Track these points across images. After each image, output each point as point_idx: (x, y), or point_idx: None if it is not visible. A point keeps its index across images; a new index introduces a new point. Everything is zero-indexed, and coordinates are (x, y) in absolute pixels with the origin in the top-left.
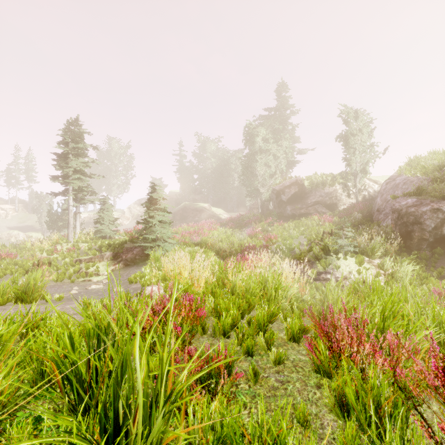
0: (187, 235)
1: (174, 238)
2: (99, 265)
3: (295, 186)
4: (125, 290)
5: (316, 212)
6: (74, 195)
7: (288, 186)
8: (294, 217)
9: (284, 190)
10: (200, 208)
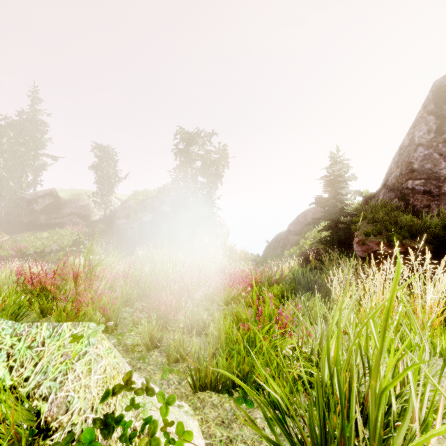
0: None
1: None
2: None
3: (50, 197)
4: None
5: (71, 222)
6: None
7: (42, 196)
8: (49, 226)
9: (37, 199)
10: None
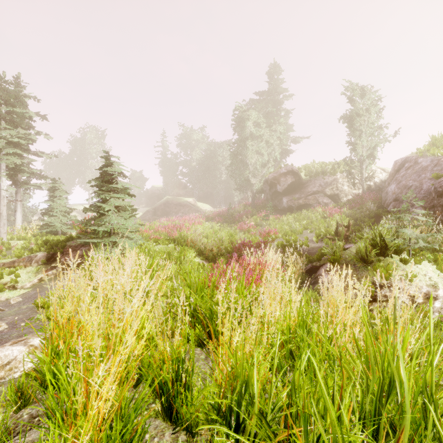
0: (163, 230)
1: (143, 233)
2: (21, 272)
3: (291, 175)
4: (3, 333)
5: (317, 204)
6: (12, 178)
7: (283, 175)
8: (291, 210)
9: (279, 179)
10: (184, 202)
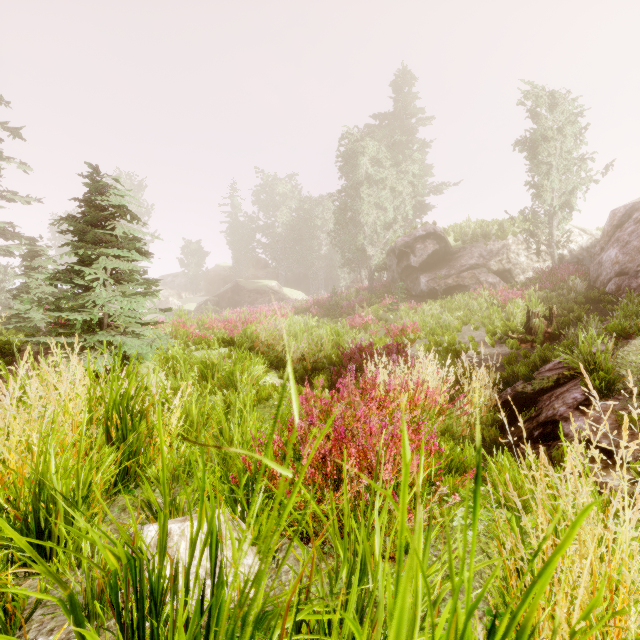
0: (221, 326)
1: (179, 329)
2: None
3: (434, 239)
4: None
5: (478, 285)
6: None
7: (421, 240)
8: (434, 295)
9: (414, 246)
10: (263, 288)
